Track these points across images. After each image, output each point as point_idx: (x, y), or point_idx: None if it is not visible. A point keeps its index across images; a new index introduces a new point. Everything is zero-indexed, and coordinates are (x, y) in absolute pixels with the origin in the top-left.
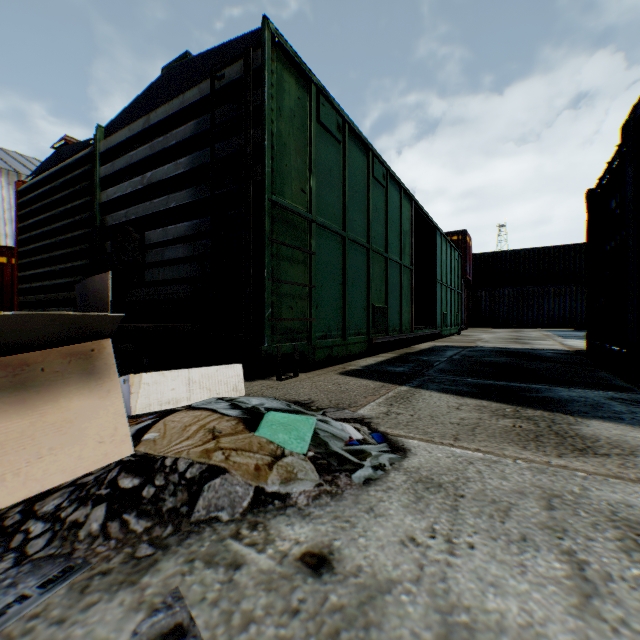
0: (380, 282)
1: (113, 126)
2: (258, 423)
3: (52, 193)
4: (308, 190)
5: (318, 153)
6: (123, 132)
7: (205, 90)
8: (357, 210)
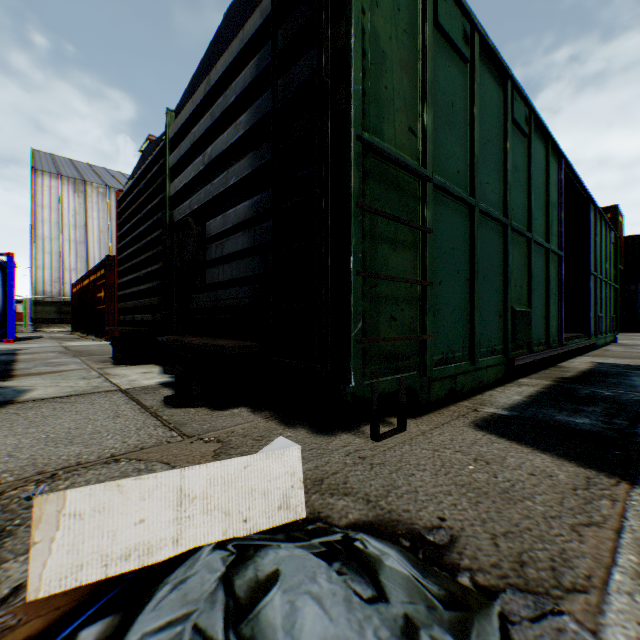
0: (520, 275)
1: (180, 107)
2: None
3: (139, 197)
4: (420, 131)
5: (434, 75)
6: (187, 108)
7: (267, 7)
8: (489, 168)
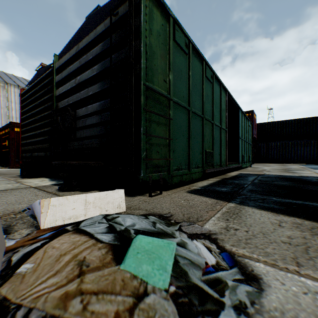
0: (209, 137)
1: (62, 54)
2: (132, 235)
3: (35, 93)
4: (168, 81)
5: (174, 59)
6: (66, 56)
7: (107, 24)
8: (196, 95)
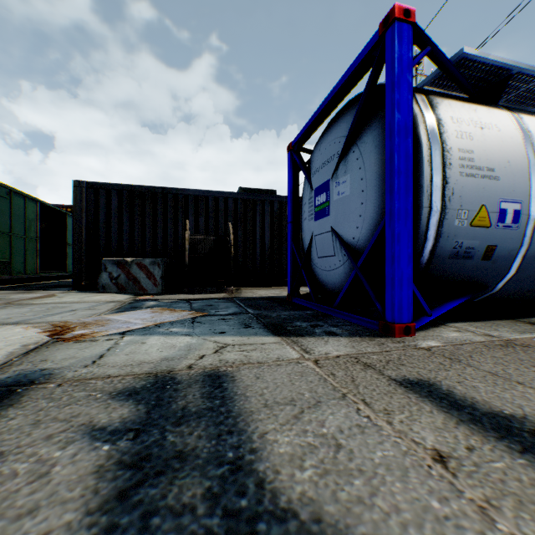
0: (6, 248)
1: None
2: None
3: None
4: None
5: None
6: None
7: None
8: None
